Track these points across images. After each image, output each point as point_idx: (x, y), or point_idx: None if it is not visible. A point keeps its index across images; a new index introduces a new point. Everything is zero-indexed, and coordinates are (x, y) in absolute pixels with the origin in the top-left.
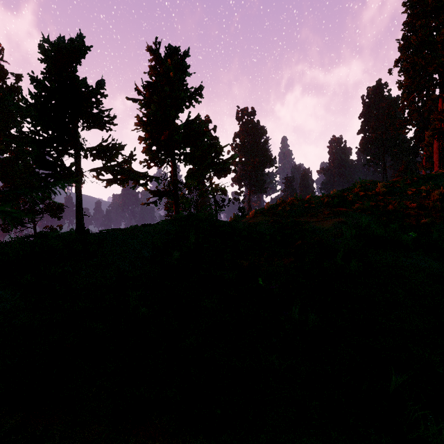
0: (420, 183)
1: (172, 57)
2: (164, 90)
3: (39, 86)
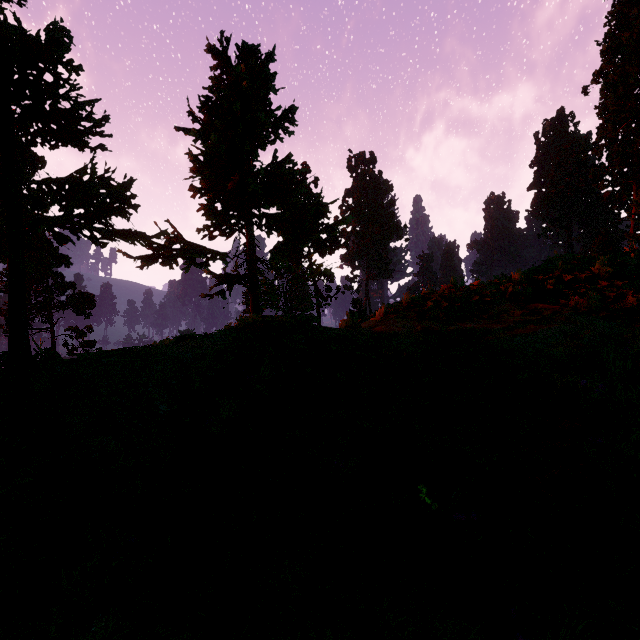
0: None
1: (247, 62)
2: (233, 110)
3: None
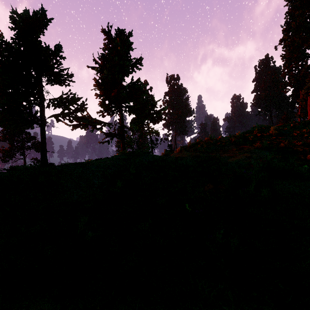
0: (300, 127)
1: (120, 37)
2: (114, 60)
3: (7, 47)
